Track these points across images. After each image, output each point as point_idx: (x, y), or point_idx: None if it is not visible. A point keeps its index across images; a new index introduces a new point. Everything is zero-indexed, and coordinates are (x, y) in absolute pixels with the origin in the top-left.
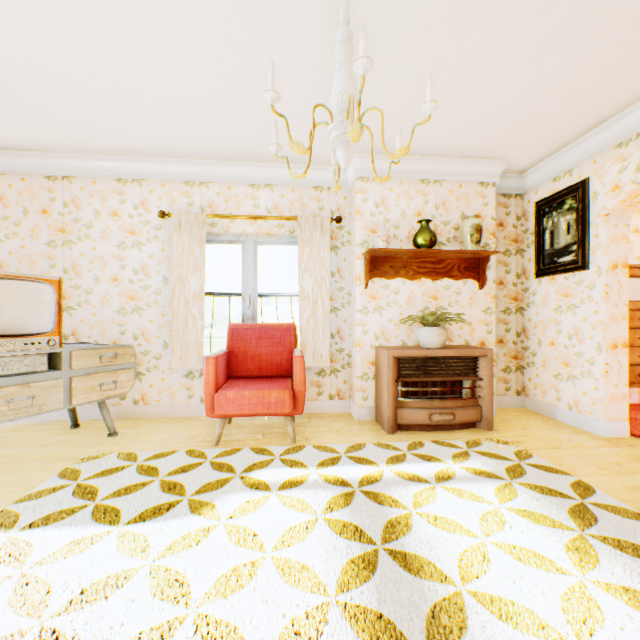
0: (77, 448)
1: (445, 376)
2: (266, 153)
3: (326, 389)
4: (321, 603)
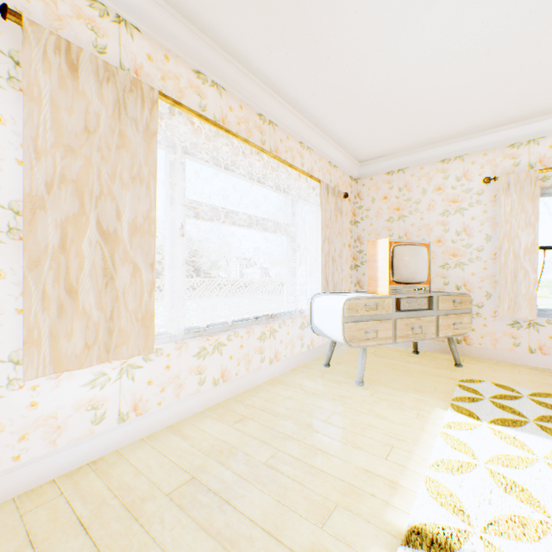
0: (439, 370)
1: None
2: None
3: None
4: None
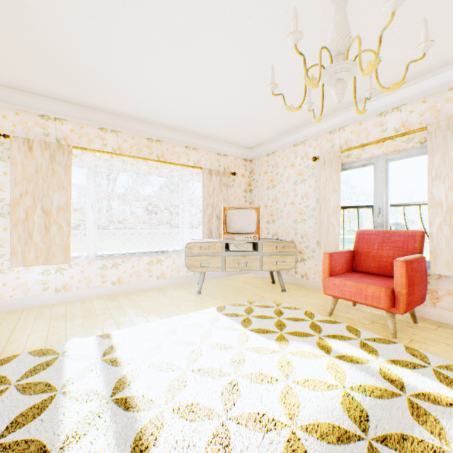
0: (265, 292)
1: None
2: (385, 83)
3: None
4: (285, 423)
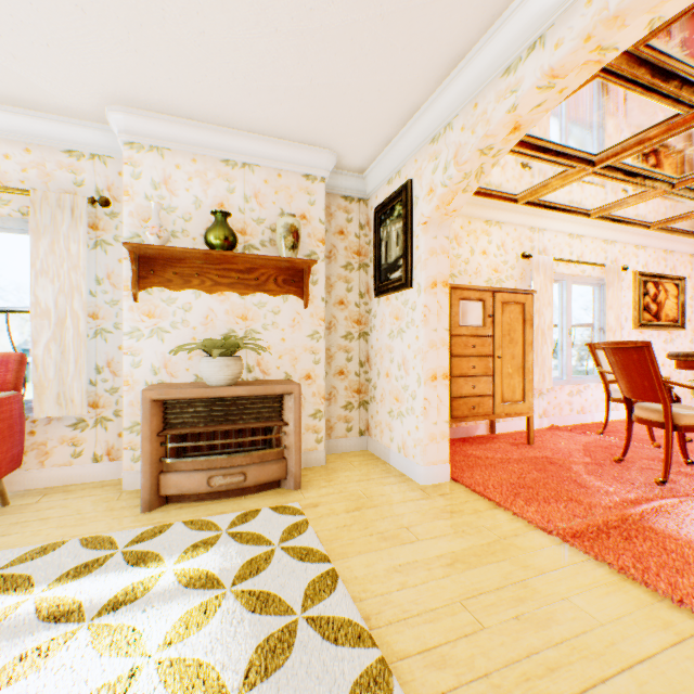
0: None
1: (239, 422)
2: None
3: (88, 447)
4: None
